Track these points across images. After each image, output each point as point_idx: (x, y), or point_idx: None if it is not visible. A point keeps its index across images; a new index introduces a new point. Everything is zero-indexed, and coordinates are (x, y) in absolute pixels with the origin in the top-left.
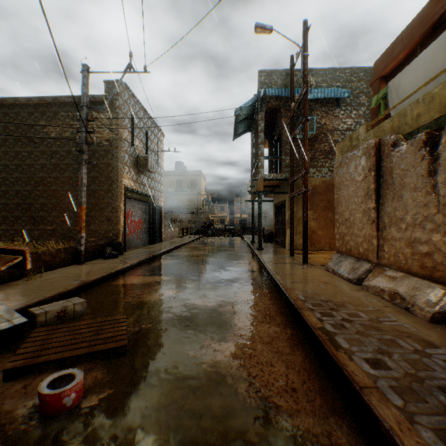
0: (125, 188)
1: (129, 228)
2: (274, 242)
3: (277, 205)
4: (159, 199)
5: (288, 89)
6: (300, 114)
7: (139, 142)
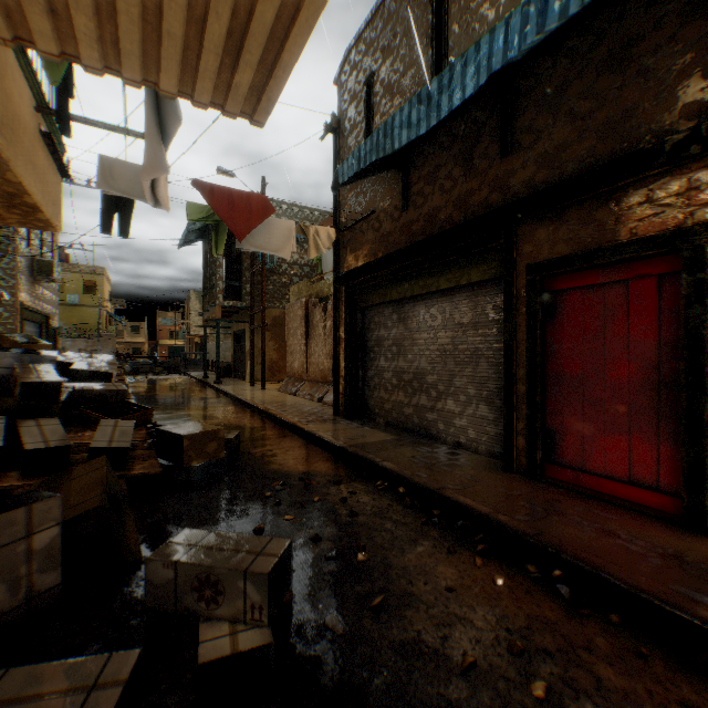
0: (24, 306)
1: None
2: (233, 377)
3: (236, 333)
4: (56, 318)
5: None
6: None
7: (36, 238)
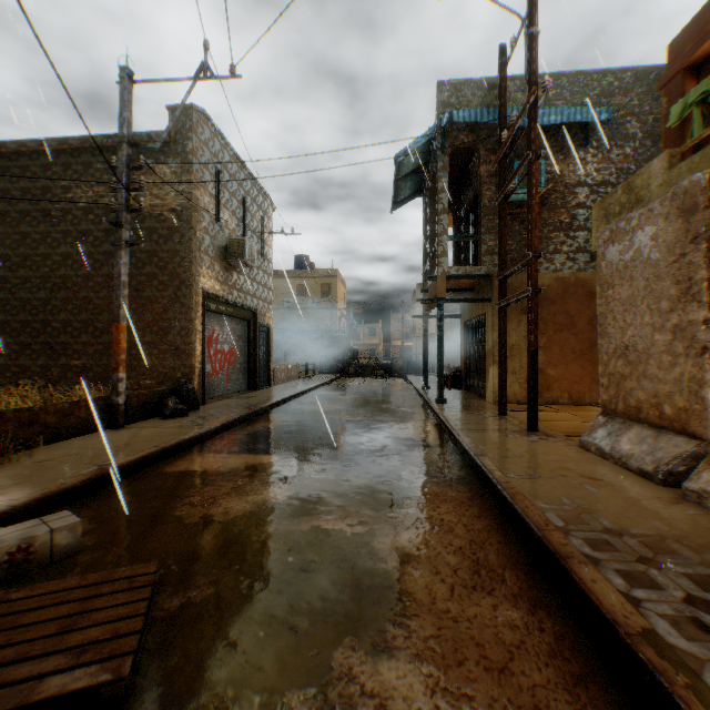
0: (203, 294)
1: (213, 364)
2: (464, 389)
3: (468, 323)
4: (267, 315)
5: (493, 110)
6: (514, 158)
7: (230, 216)
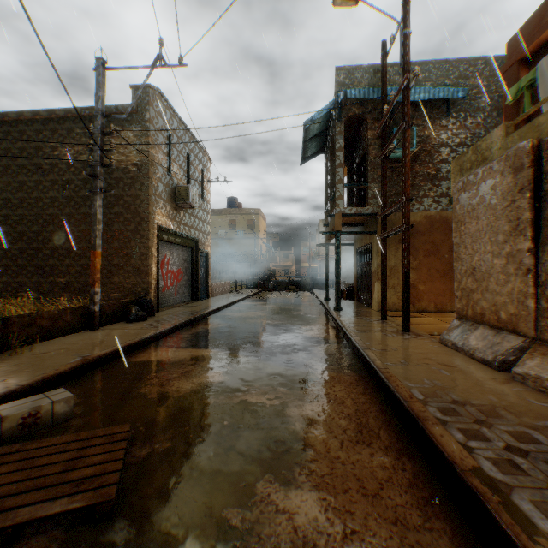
0: (158, 228)
1: (165, 281)
2: (356, 300)
3: (359, 250)
4: (205, 243)
5: (377, 89)
6: (394, 125)
7: (178, 168)
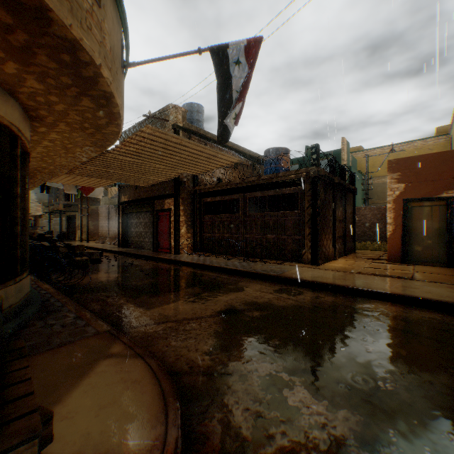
0: None
1: None
2: (68, 239)
3: (70, 216)
4: None
5: None
6: None
7: None
